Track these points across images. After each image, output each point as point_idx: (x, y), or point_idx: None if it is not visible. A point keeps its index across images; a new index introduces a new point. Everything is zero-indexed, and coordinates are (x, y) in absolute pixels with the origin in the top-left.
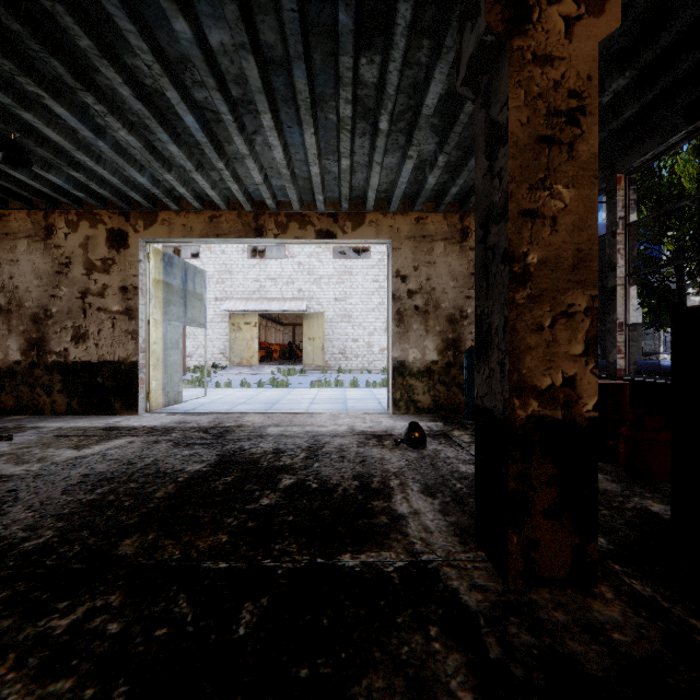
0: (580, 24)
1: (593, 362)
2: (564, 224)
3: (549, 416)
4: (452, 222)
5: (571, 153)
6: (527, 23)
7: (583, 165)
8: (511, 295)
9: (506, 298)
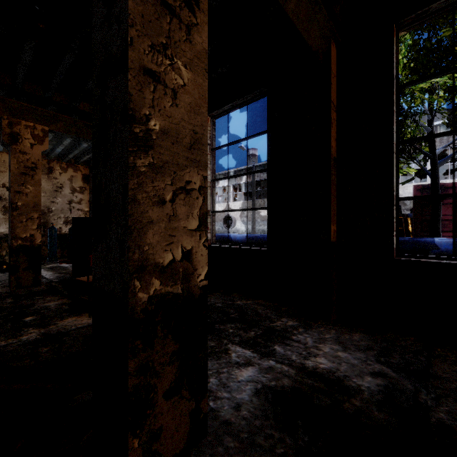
0: (36, 146)
1: (40, 230)
2: (31, 196)
3: (25, 244)
4: (43, 163)
5: (33, 178)
6: (18, 142)
7: (37, 181)
8: (12, 213)
9: (11, 213)
